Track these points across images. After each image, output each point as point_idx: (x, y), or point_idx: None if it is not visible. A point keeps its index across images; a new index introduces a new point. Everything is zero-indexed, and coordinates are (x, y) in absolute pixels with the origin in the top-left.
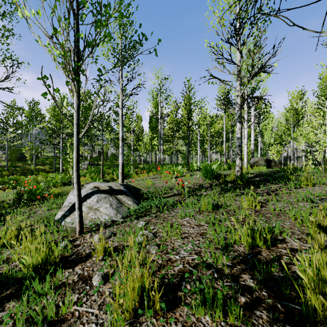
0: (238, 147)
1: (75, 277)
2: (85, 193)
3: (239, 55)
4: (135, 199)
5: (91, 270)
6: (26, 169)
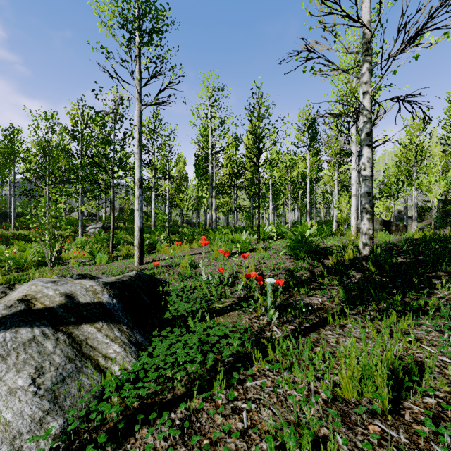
0: (366, 196)
1: None
2: None
3: (368, 12)
4: (138, 328)
5: None
6: None
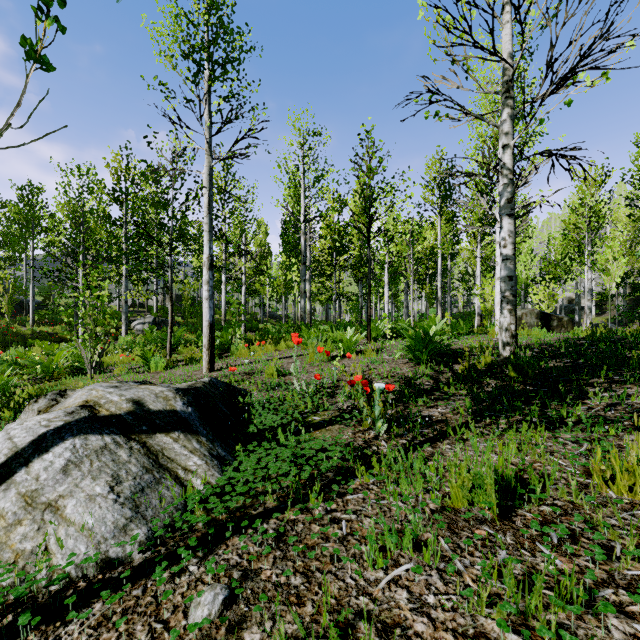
0: (506, 281)
1: None
2: (37, 432)
3: (509, 41)
4: (219, 442)
5: None
6: (12, 334)
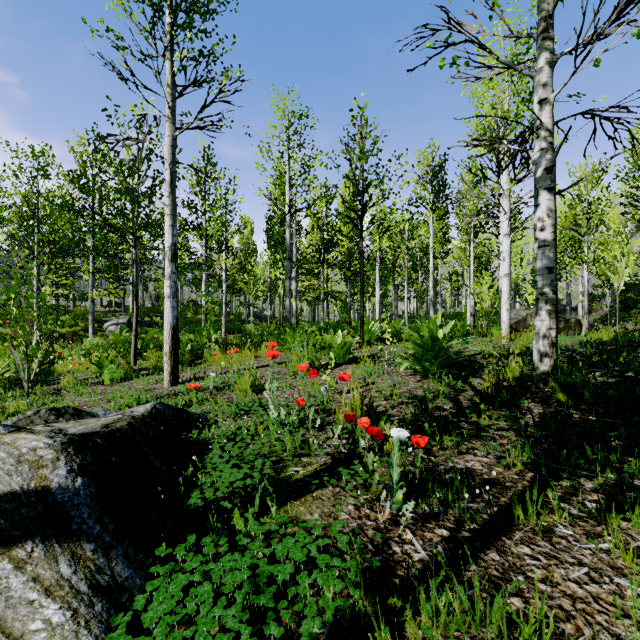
0: (545, 274)
1: None
2: None
3: None
4: (123, 544)
5: None
6: None
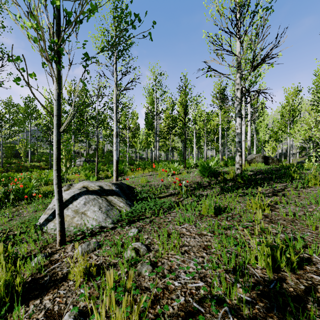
0: (238, 143)
1: (40, 315)
2: (71, 194)
3: (239, 47)
4: (128, 200)
5: (64, 303)
6: (21, 166)
